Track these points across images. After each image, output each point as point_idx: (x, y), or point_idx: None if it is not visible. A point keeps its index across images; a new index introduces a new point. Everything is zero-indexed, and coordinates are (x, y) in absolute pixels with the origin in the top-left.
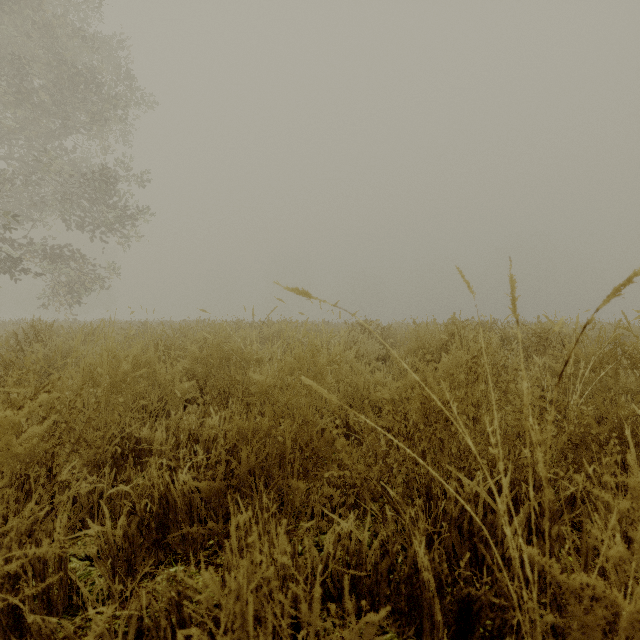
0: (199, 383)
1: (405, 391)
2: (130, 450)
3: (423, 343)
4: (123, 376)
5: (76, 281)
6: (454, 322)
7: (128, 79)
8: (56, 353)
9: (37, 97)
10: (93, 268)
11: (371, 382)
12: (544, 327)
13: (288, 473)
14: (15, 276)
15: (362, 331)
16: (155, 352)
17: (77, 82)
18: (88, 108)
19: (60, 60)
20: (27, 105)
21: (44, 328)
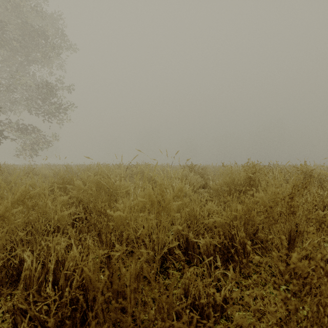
0: (85, 206)
1: (232, 218)
2: (15, 268)
3: (232, 178)
4: (3, 210)
5: (35, 143)
6: (254, 165)
7: (62, 35)
8: (0, 184)
9: (12, 43)
10: (47, 137)
11: (205, 210)
12: (309, 168)
13: (142, 285)
14: (0, 140)
15: (190, 170)
16: (61, 184)
17: (34, 35)
18: (40, 50)
19: (24, 23)
20: (6, 47)
21: (7, 168)
